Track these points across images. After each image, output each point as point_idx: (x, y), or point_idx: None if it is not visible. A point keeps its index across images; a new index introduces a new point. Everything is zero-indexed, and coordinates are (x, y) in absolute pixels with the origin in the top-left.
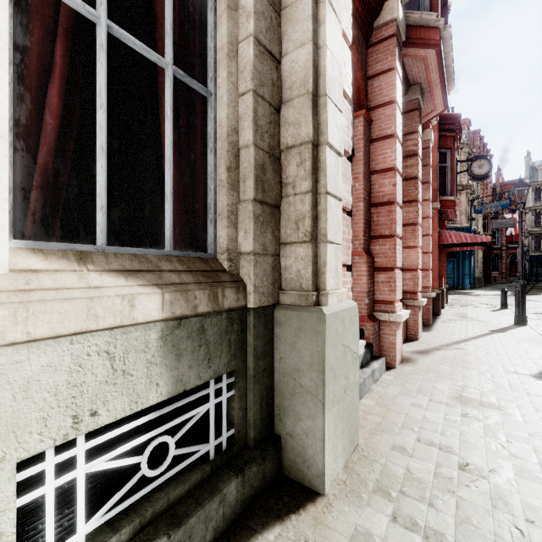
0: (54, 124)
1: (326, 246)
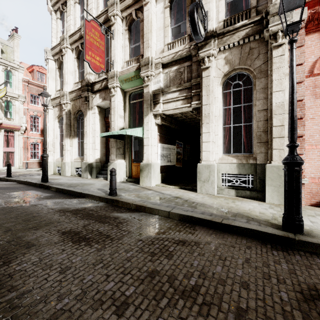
0: (227, 140)
1: (272, 150)
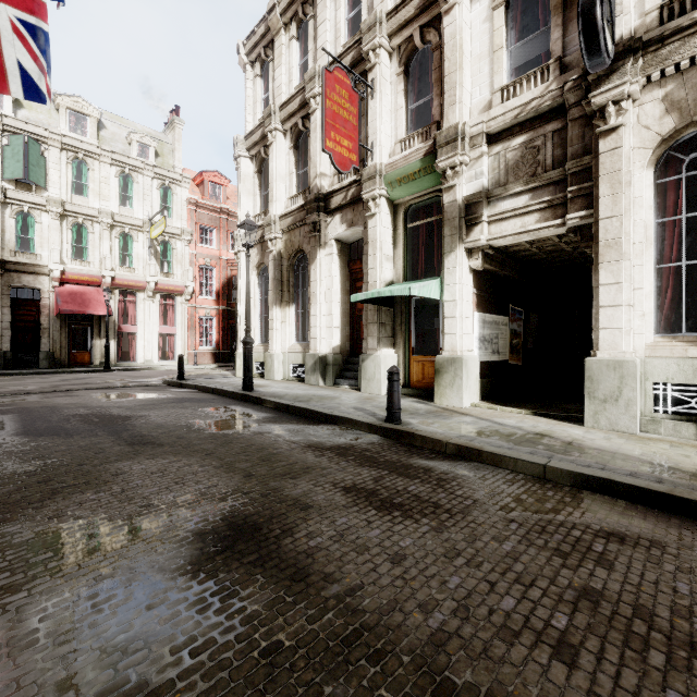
0: (668, 301)
1: None
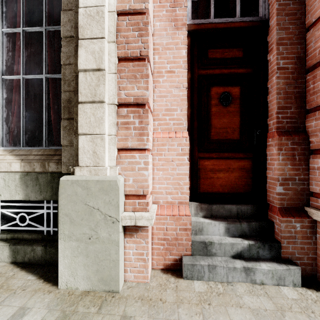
0: (15, 114)
1: (78, 137)
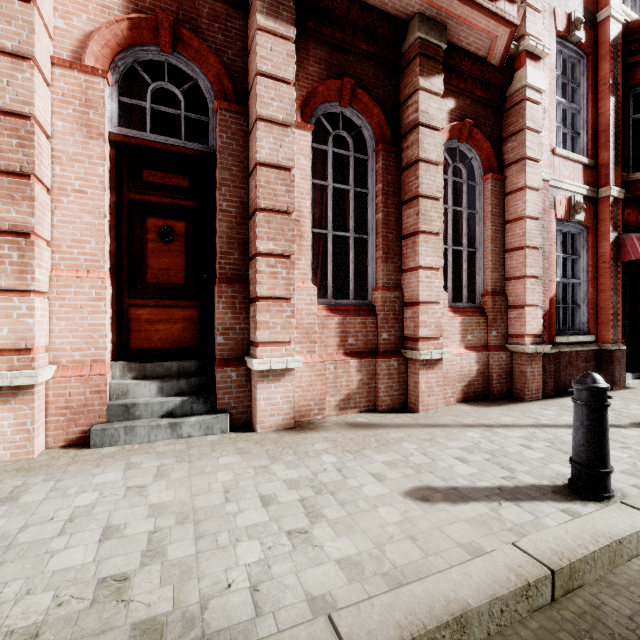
0: None
1: None
